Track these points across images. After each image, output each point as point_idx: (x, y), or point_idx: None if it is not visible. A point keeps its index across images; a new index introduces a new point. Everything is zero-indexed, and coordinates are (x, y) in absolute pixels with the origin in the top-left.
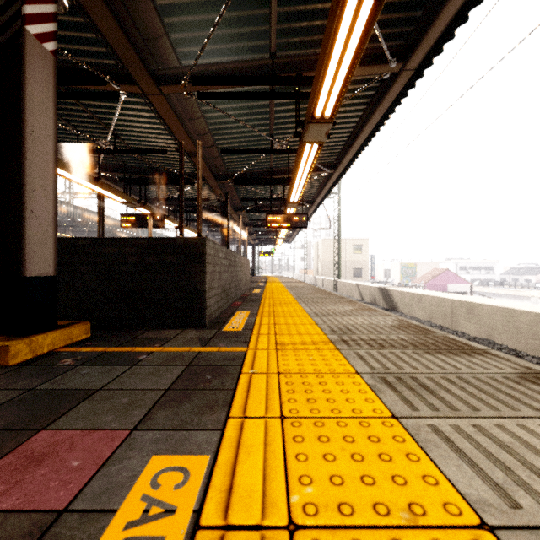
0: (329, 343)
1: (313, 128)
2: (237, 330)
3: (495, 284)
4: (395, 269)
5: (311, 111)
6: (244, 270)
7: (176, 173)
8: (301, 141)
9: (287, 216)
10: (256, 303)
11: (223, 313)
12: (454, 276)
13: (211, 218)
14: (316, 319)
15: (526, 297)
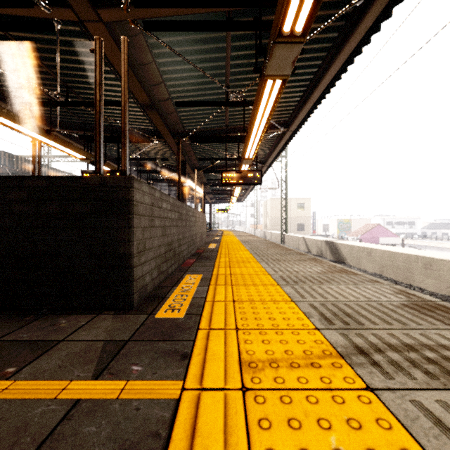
0: (340, 361)
1: (278, 53)
2: (177, 316)
3: (419, 237)
4: (332, 224)
5: (280, 21)
6: (199, 225)
7: (134, 130)
8: (262, 75)
9: (242, 173)
10: (211, 261)
11: (168, 278)
12: (384, 230)
13: (172, 179)
14: (288, 289)
15: (447, 248)
